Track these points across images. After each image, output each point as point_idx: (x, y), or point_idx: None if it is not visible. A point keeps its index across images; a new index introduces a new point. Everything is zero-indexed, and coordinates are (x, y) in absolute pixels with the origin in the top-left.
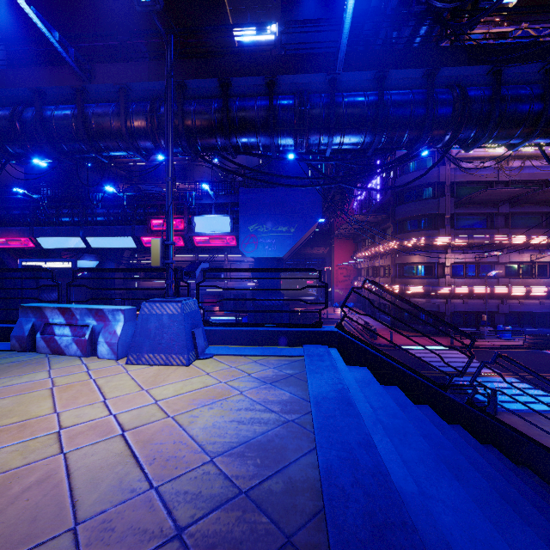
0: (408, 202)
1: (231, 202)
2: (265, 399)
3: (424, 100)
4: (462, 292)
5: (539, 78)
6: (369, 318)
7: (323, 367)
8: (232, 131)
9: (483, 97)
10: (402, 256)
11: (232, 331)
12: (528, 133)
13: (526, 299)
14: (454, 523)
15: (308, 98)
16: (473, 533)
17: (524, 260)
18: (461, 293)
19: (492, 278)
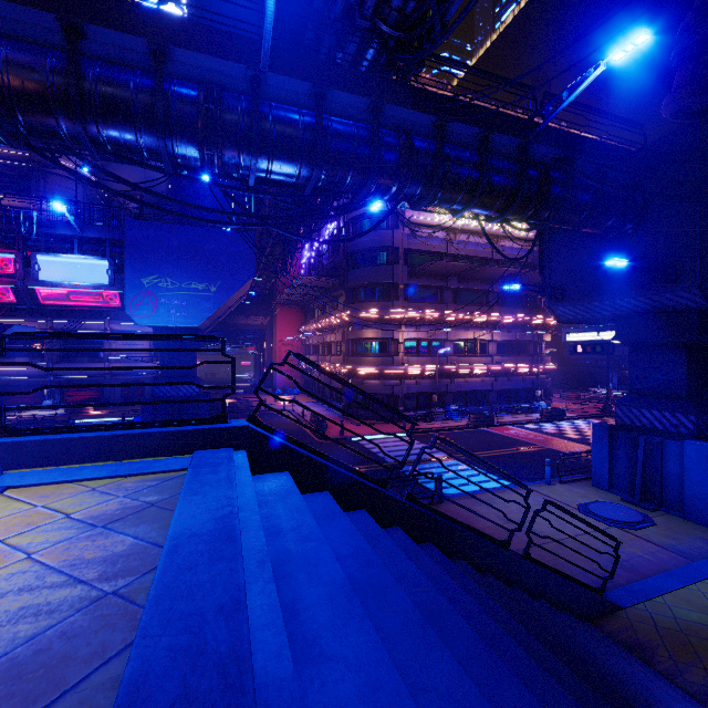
0: (362, 266)
1: (111, 238)
2: (78, 559)
3: (370, 137)
4: (415, 372)
5: (477, 145)
6: (318, 406)
7: (212, 483)
8: (88, 113)
9: (428, 151)
10: (355, 330)
11: (61, 440)
12: (468, 200)
13: (470, 377)
14: (353, 693)
15: (220, 94)
16: (376, 699)
17: (469, 338)
18: (415, 373)
19: (443, 355)
